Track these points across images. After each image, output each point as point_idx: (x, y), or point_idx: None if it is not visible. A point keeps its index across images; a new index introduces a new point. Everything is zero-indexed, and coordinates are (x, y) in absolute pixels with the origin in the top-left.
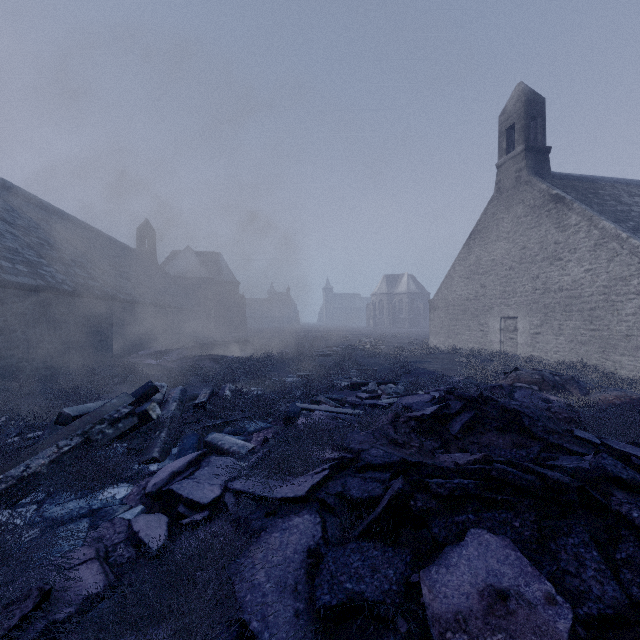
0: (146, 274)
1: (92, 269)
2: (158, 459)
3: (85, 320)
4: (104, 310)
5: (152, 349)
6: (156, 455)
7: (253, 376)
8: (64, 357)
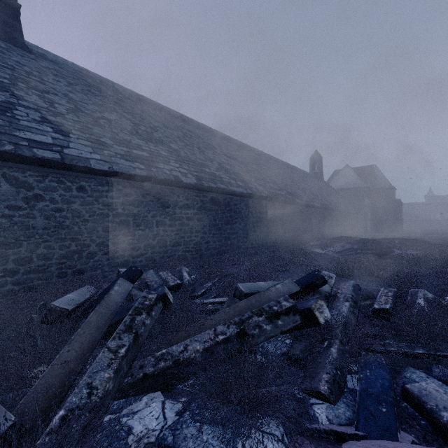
0: (315, 187)
1: (280, 184)
2: (327, 397)
3: (274, 217)
4: (286, 211)
5: (319, 241)
6: (323, 388)
7: (447, 281)
8: (262, 242)
